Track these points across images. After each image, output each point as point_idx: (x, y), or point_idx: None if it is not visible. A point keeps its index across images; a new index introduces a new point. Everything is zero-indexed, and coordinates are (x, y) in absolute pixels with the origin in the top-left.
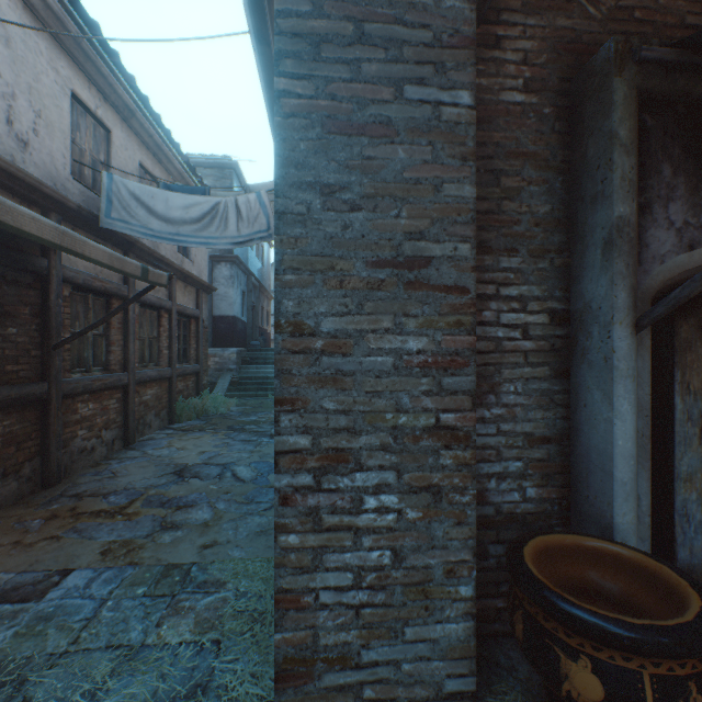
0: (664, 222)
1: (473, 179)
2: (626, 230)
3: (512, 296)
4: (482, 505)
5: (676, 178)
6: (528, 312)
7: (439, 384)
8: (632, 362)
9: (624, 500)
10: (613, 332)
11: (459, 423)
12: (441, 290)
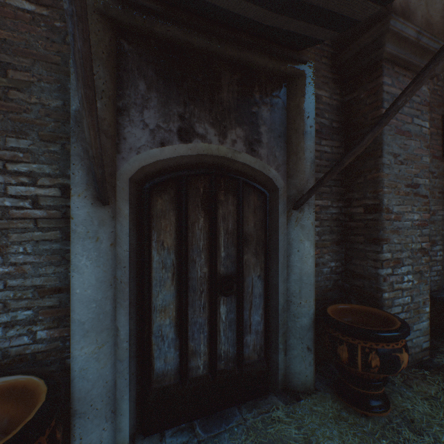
0: (140, 123)
1: None
2: None
3: (22, 172)
4: None
5: (151, 92)
6: (39, 186)
7: None
8: (95, 226)
9: (83, 336)
10: (72, 203)
11: None
12: None
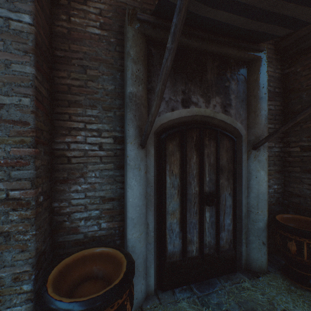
0: None
1: (32, 63)
2: (134, 99)
3: (94, 129)
4: (76, 234)
5: None
6: (102, 137)
7: (9, 175)
8: (138, 161)
9: (133, 227)
10: (127, 147)
11: (23, 196)
12: (10, 122)
